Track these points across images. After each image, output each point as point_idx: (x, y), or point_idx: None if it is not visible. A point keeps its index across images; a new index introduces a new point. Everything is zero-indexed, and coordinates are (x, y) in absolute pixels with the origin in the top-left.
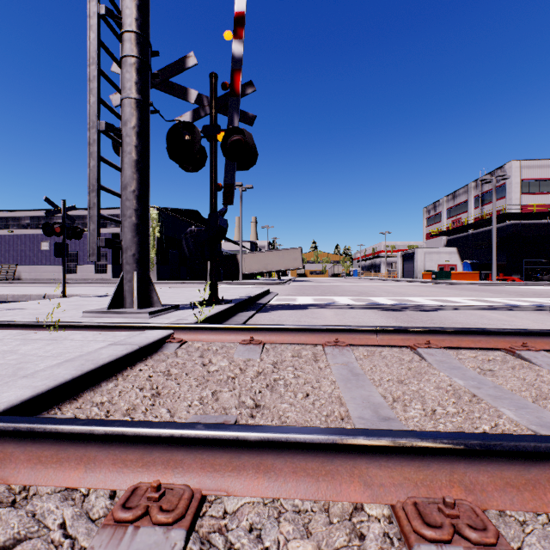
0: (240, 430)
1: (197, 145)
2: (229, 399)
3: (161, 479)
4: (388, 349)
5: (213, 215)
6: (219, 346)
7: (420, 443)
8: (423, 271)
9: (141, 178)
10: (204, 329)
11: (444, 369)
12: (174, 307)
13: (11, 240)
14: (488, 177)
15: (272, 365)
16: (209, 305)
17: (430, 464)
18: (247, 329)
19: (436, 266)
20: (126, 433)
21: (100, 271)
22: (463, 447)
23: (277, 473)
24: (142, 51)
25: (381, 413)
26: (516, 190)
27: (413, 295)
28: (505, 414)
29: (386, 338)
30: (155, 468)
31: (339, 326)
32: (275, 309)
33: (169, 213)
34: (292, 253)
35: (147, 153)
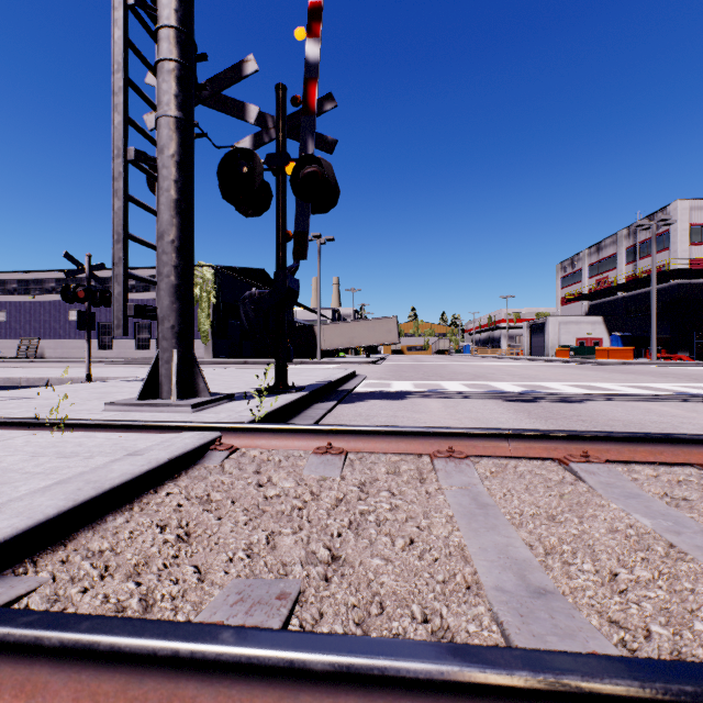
0: (297, 649)
1: (258, 180)
2: (291, 548)
3: None
4: (525, 462)
5: (280, 273)
6: (283, 456)
7: (639, 690)
8: (557, 346)
9: (182, 223)
10: (263, 431)
11: (616, 498)
12: (226, 396)
13: (33, 308)
14: (646, 222)
15: (358, 488)
16: (274, 394)
17: None
18: (322, 432)
19: (574, 341)
20: (97, 647)
21: (142, 346)
22: None
23: None
24: (183, 54)
25: (532, 581)
26: (683, 239)
27: (547, 379)
28: None
29: (522, 446)
30: None
31: (453, 429)
32: (363, 399)
33: (228, 273)
34: (385, 324)
35: (191, 190)
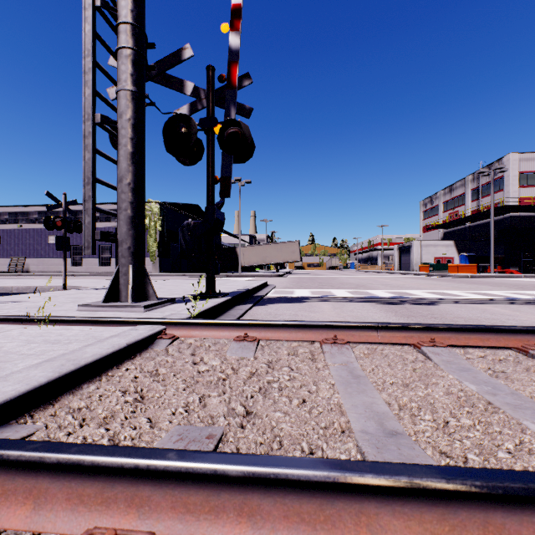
0: (219, 462)
1: (193, 138)
2: (217, 405)
3: (123, 522)
4: (389, 347)
5: (210, 208)
6: (212, 343)
7: (445, 485)
8: (420, 263)
9: (136, 170)
10: (196, 325)
11: (453, 371)
12: (170, 300)
13: (20, 234)
14: (486, 170)
15: (267, 365)
16: (205, 298)
17: (458, 511)
18: (241, 325)
19: (432, 259)
20: (82, 463)
21: (105, 263)
22: (502, 492)
23: (264, 517)
24: (137, 43)
25: (387, 426)
26: (514, 183)
27: (411, 287)
28: (530, 429)
29: (387, 335)
30: (116, 507)
31: (337, 323)
32: (272, 302)
33: (170, 207)
34: (290, 246)
35: (143, 145)
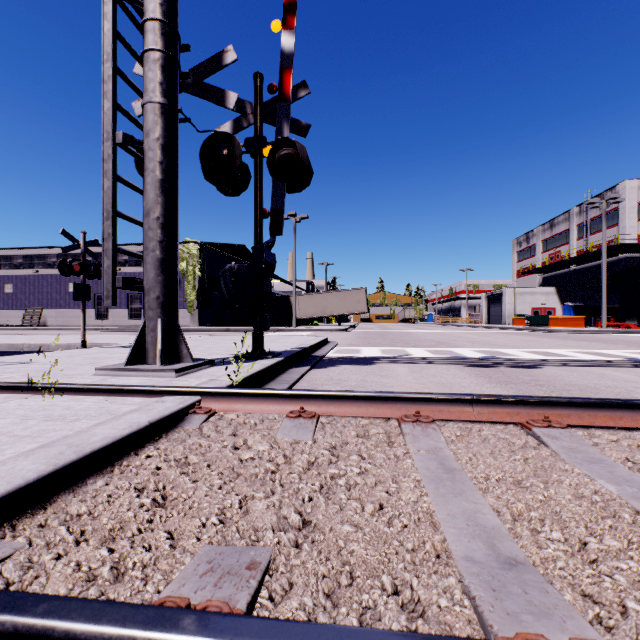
0: None
1: (237, 161)
2: (263, 513)
3: None
4: (488, 426)
5: (257, 248)
6: (259, 419)
7: None
8: (513, 315)
9: (167, 202)
10: (239, 395)
11: (579, 463)
12: (208, 362)
13: (36, 281)
14: (596, 200)
15: (329, 451)
16: (252, 359)
17: None
18: (296, 396)
19: (529, 310)
20: (51, 633)
21: (134, 315)
22: None
23: None
24: (168, 44)
25: (502, 550)
26: (630, 216)
27: (505, 345)
28: None
29: (486, 411)
30: None
31: (420, 394)
32: (334, 364)
33: (212, 249)
34: (355, 295)
35: (174, 171)
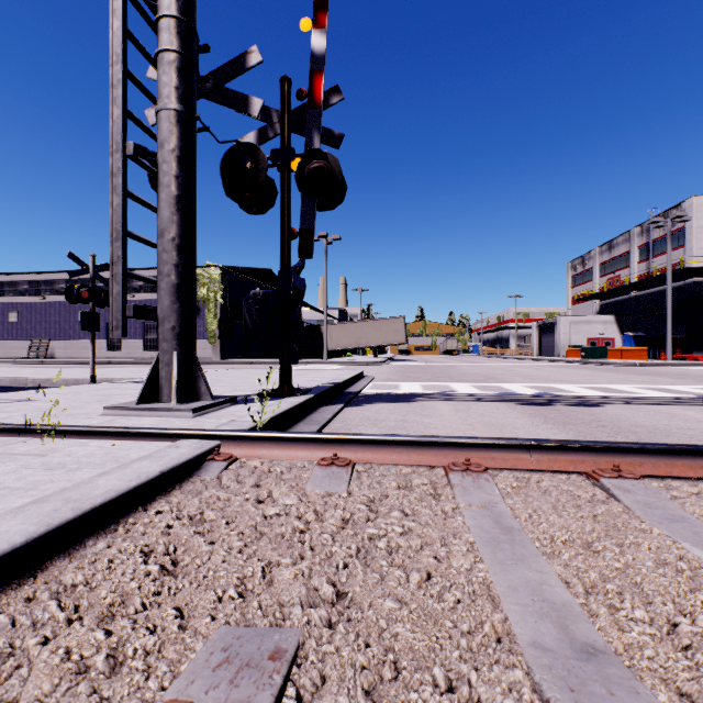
0: None
1: (262, 175)
2: (290, 584)
3: None
4: (549, 476)
5: (285, 272)
6: (286, 467)
7: None
8: (567, 346)
9: (183, 221)
10: (264, 440)
11: (658, 522)
12: (229, 400)
13: (43, 309)
14: (661, 219)
15: (367, 506)
16: (279, 396)
17: None
18: (328, 441)
19: (585, 341)
20: None
21: (150, 347)
22: None
23: None
24: (184, 44)
25: (576, 634)
26: (698, 236)
27: (560, 380)
28: None
29: (546, 458)
30: None
31: (470, 439)
32: (370, 401)
33: (235, 273)
34: (392, 324)
35: (192, 186)
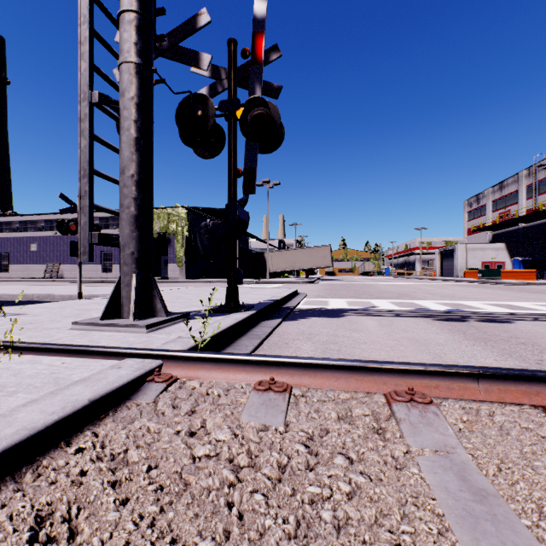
0: None
1: (210, 121)
2: None
3: None
4: (500, 408)
5: (231, 205)
6: (223, 390)
7: None
8: (465, 269)
9: (141, 159)
10: (203, 360)
11: None
12: (182, 316)
13: (55, 241)
14: None
15: (306, 448)
16: (226, 312)
17: None
18: (265, 363)
19: (480, 264)
20: None
21: None
22: None
23: None
24: (142, 6)
25: None
26: None
27: (465, 298)
28: None
29: (495, 388)
30: None
31: (411, 366)
32: (304, 316)
33: (197, 212)
34: (321, 251)
35: (149, 129)
